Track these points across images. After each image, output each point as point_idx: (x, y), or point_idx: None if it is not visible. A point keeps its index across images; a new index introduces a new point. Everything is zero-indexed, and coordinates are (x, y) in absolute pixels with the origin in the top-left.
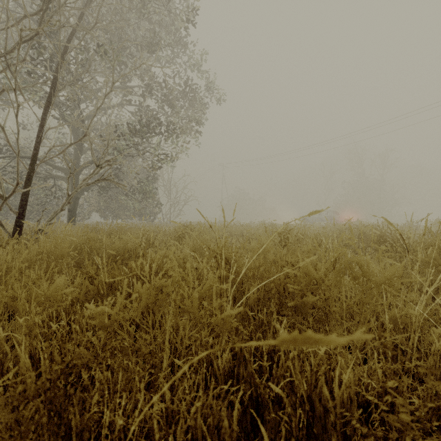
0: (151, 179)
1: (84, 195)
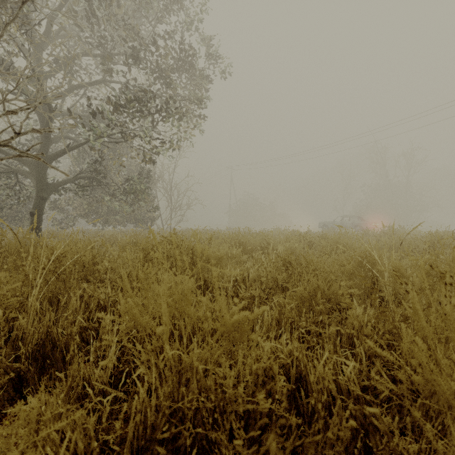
0: (145, 177)
1: (66, 197)
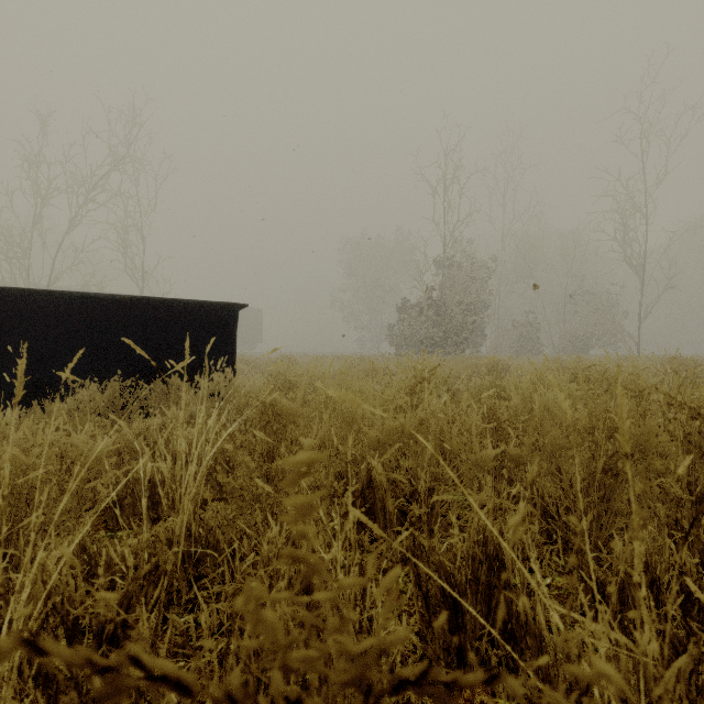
0: None
1: None
